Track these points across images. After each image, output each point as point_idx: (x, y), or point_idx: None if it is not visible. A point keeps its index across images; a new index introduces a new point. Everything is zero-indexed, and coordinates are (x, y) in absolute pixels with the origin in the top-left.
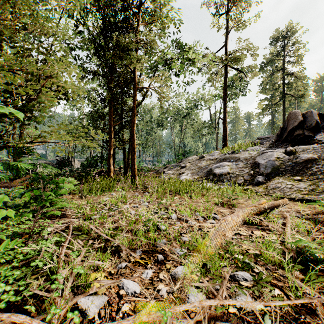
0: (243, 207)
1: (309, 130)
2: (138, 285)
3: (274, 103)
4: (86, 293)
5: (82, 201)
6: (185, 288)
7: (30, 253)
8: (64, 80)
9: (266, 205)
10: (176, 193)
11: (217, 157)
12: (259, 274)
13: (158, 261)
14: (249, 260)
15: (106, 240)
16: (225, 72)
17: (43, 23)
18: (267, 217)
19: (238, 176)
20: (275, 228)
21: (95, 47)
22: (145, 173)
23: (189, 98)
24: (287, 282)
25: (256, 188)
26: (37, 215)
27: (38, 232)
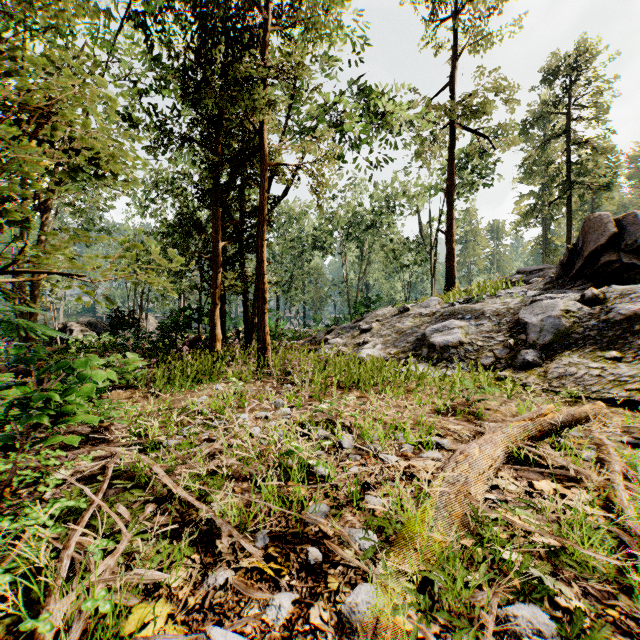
0: (501, 421)
1: (631, 254)
2: None
3: (548, 201)
4: None
5: (150, 403)
6: None
7: None
8: (82, 122)
9: (560, 418)
10: (352, 386)
11: (436, 309)
12: (574, 615)
13: (309, 568)
14: (539, 570)
15: (188, 502)
16: (451, 137)
17: None
18: (560, 445)
19: (482, 351)
20: (583, 474)
21: (185, 83)
22: (288, 342)
23: (376, 192)
24: None
25: (522, 376)
26: (23, 446)
27: (36, 481)
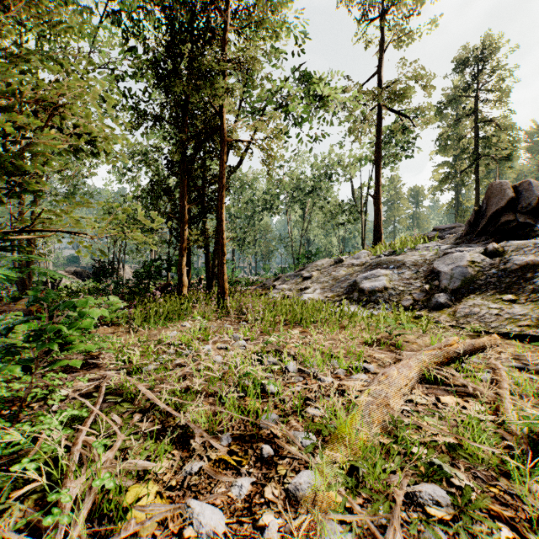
0: (417, 350)
1: (526, 215)
2: (222, 514)
3: (460, 170)
4: (113, 536)
5: (130, 337)
6: (315, 521)
7: (19, 442)
8: (85, 113)
9: (462, 347)
10: (296, 324)
11: (365, 260)
12: (464, 491)
13: (263, 460)
14: (440, 460)
15: (167, 413)
16: (378, 116)
17: (50, 11)
18: (462, 369)
19: (403, 294)
20: (479, 391)
21: (157, 73)
22: (243, 288)
23: (316, 162)
24: (521, 509)
25: (435, 315)
26: (37, 367)
27: (44, 397)
